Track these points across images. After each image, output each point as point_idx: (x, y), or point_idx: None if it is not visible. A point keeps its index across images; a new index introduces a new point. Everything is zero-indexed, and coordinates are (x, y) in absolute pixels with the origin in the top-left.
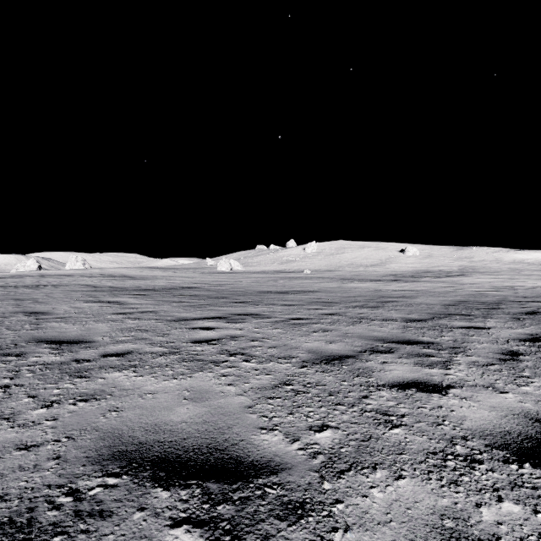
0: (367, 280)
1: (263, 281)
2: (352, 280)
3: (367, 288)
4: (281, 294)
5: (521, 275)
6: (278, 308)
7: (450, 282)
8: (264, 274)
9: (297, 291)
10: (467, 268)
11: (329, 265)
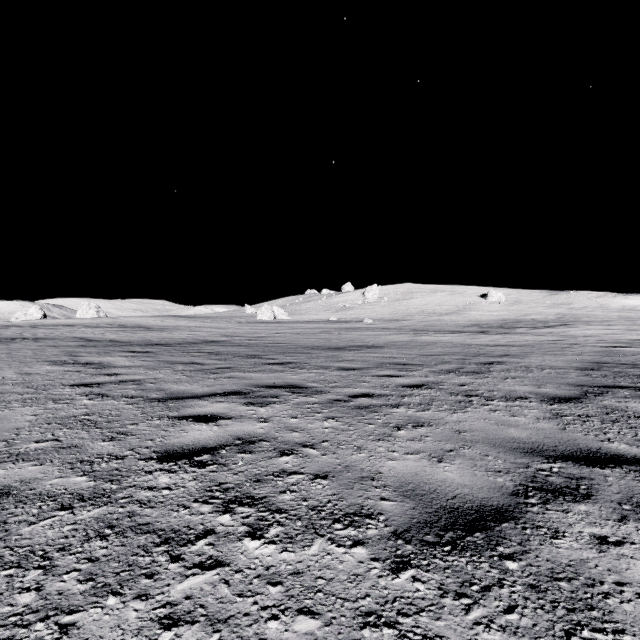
0: (445, 331)
1: (312, 332)
2: (427, 331)
3: (450, 342)
4: (335, 351)
5: (639, 325)
6: (332, 375)
7: (555, 335)
8: (314, 324)
9: (358, 346)
10: (567, 316)
11: (394, 312)
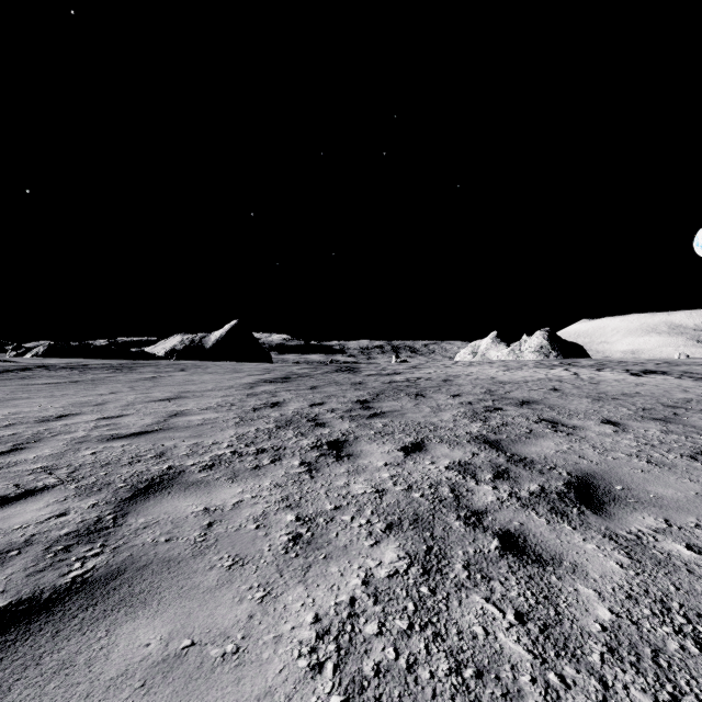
0: None
1: None
2: None
3: None
4: None
5: None
6: None
7: None
8: None
9: None
10: None
11: None
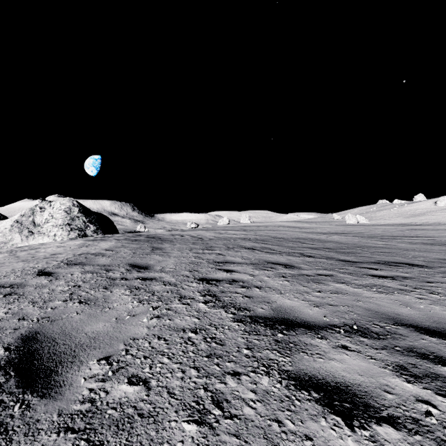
0: None
1: (391, 231)
2: None
3: None
4: (407, 237)
5: None
6: (406, 241)
7: None
8: (389, 226)
9: (420, 236)
10: None
11: None
